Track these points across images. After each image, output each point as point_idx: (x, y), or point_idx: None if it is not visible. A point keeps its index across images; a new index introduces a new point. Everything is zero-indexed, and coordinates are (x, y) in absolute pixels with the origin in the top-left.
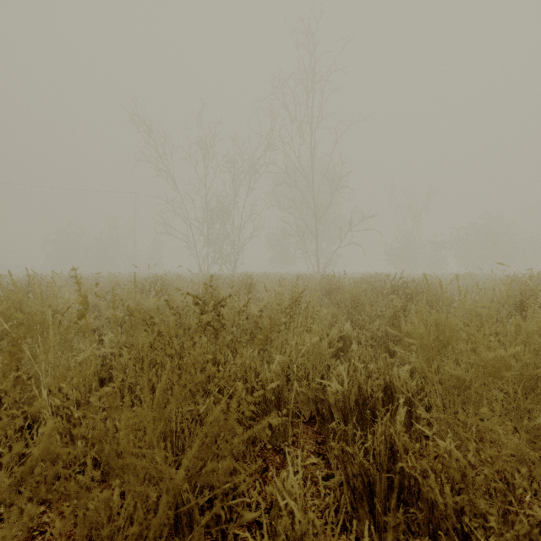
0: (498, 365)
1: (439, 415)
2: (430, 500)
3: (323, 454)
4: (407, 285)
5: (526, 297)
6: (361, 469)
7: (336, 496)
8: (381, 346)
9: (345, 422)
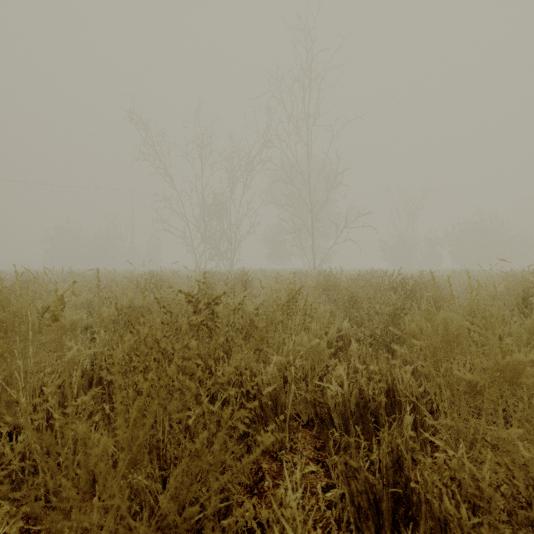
0: (516, 370)
1: (447, 422)
2: (443, 520)
3: (322, 461)
4: (405, 281)
5: (529, 295)
6: (366, 485)
7: (337, 511)
8: (380, 344)
9: (345, 426)
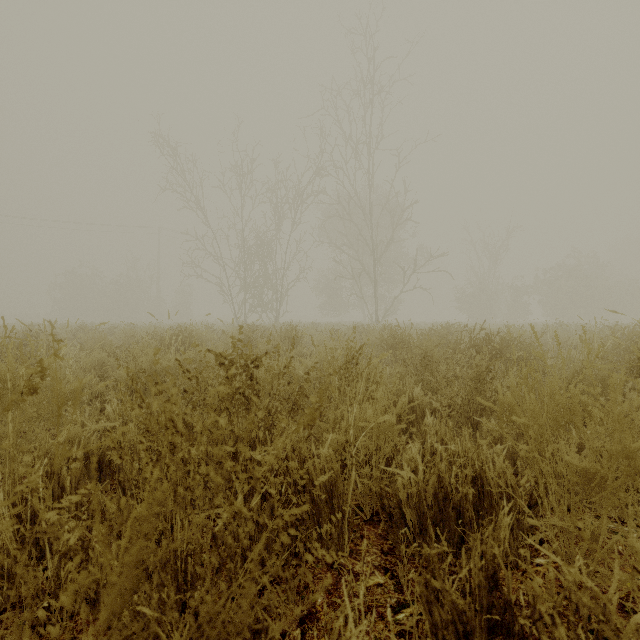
0: None
1: (555, 522)
2: None
3: (391, 569)
4: (490, 338)
5: None
6: (453, 613)
7: None
8: (460, 415)
9: (420, 524)
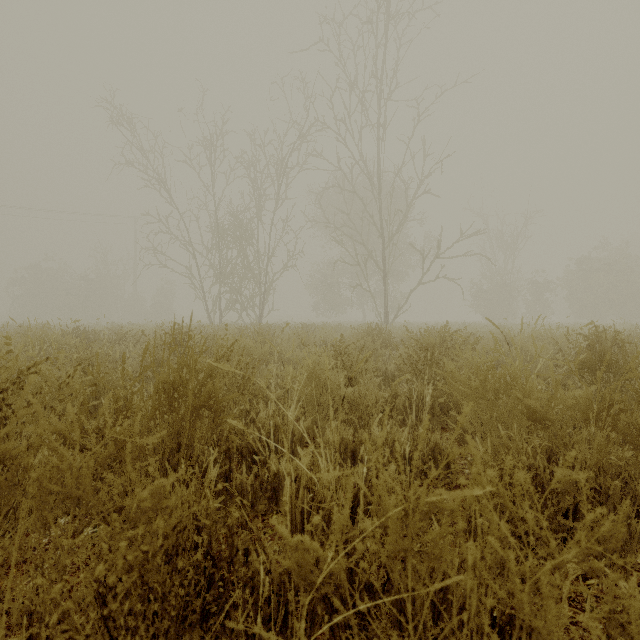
0: None
1: None
2: None
3: None
4: None
5: None
6: None
7: None
8: None
9: None
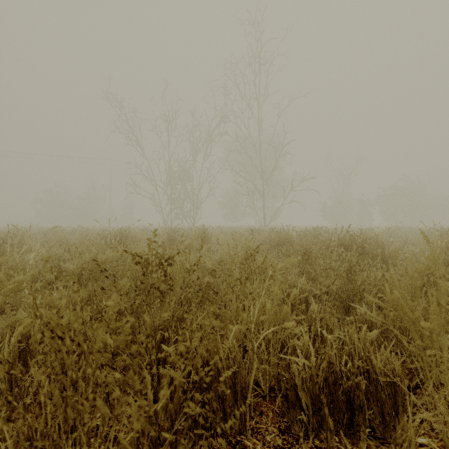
0: None
1: None
2: None
3: None
4: (354, 238)
5: None
6: None
7: None
8: (335, 300)
9: (314, 406)
